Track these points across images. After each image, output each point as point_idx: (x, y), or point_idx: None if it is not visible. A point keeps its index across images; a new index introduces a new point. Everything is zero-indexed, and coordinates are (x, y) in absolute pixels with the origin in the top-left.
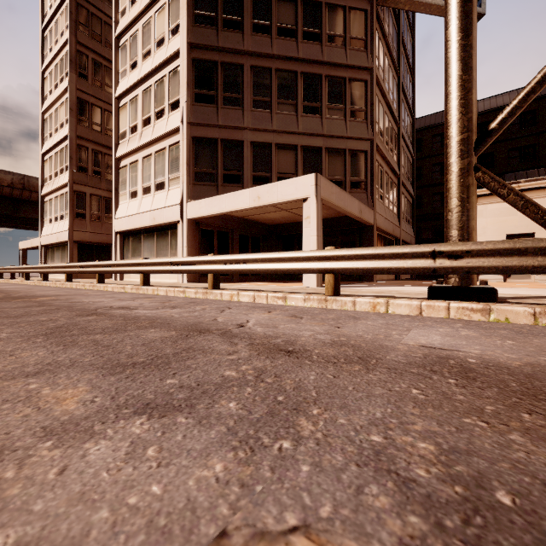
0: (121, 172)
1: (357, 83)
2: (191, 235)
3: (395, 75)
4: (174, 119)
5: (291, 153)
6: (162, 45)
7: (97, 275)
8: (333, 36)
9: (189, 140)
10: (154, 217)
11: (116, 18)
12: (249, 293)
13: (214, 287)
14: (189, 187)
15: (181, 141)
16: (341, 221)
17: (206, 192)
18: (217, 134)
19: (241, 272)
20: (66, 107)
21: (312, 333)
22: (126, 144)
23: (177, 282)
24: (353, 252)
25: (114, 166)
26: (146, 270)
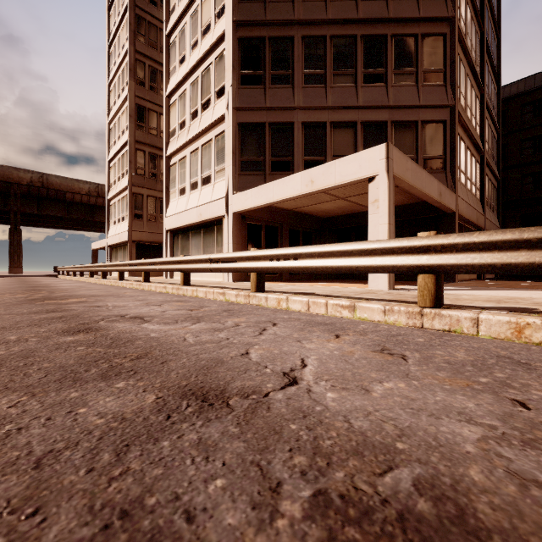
0: (171, 170)
1: (433, 38)
2: (237, 230)
3: (478, 30)
4: (220, 106)
5: (349, 131)
6: (208, 32)
7: (143, 274)
8: None
9: (235, 127)
10: (201, 212)
11: (167, 16)
12: (301, 298)
13: (258, 289)
14: (235, 178)
15: (226, 129)
16: (410, 209)
17: (253, 182)
18: (265, 117)
19: (291, 271)
20: (126, 114)
21: (481, 438)
22: (175, 141)
23: (223, 281)
24: (474, 237)
25: (165, 165)
26: (185, 268)
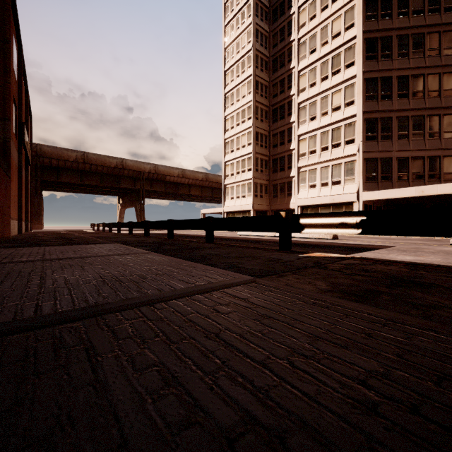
0: (301, 174)
1: None
2: (363, 208)
3: None
4: (350, 149)
5: (420, 161)
6: (338, 110)
7: None
8: (447, 91)
9: (362, 160)
10: (334, 199)
11: (297, 93)
12: None
13: None
14: (363, 184)
15: (357, 161)
16: (449, 196)
17: (372, 186)
18: (377, 155)
19: None
20: (247, 136)
21: None
22: (306, 160)
23: None
24: None
25: (297, 171)
26: None
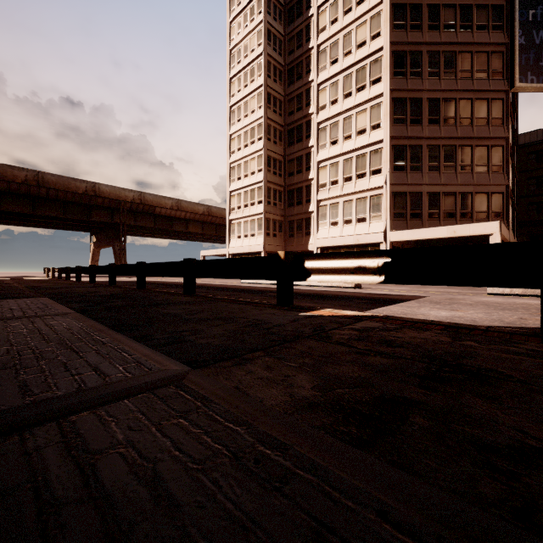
0: (321, 209)
1: (497, 148)
2: None
3: (511, 125)
4: (376, 180)
5: (452, 197)
6: (363, 134)
7: None
8: (480, 119)
9: (390, 194)
10: (358, 239)
11: (316, 110)
12: None
13: None
14: (390, 222)
15: (384, 194)
16: (481, 238)
17: (400, 225)
18: (406, 189)
19: None
20: (258, 161)
21: None
22: (327, 192)
23: None
24: None
25: (316, 205)
26: None
